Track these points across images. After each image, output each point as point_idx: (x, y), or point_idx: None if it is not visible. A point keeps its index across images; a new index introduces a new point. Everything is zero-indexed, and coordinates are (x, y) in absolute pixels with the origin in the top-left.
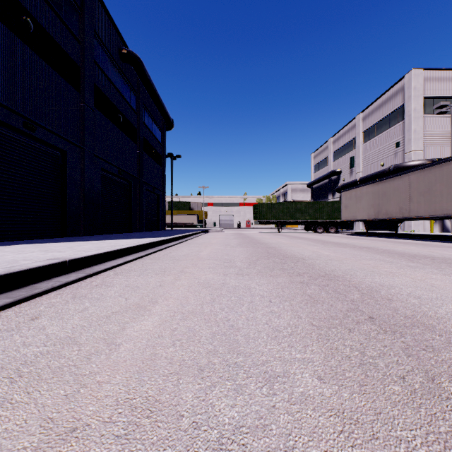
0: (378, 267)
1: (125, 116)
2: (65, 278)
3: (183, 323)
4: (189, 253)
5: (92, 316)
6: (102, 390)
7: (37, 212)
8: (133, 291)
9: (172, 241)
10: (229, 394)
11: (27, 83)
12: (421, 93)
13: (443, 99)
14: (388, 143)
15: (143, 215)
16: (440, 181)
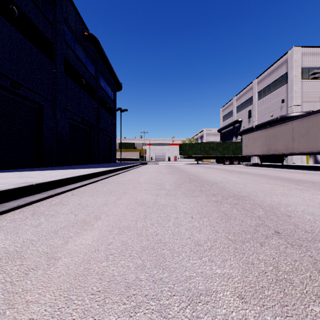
0: (274, 189)
1: (86, 80)
2: (30, 198)
3: (118, 237)
4: (131, 178)
5: (43, 230)
6: (27, 311)
7: (20, 149)
8: (83, 208)
9: (120, 170)
10: (152, 317)
11: (13, 54)
12: (300, 64)
13: (315, 68)
14: (276, 100)
15: (100, 151)
16: (315, 127)
